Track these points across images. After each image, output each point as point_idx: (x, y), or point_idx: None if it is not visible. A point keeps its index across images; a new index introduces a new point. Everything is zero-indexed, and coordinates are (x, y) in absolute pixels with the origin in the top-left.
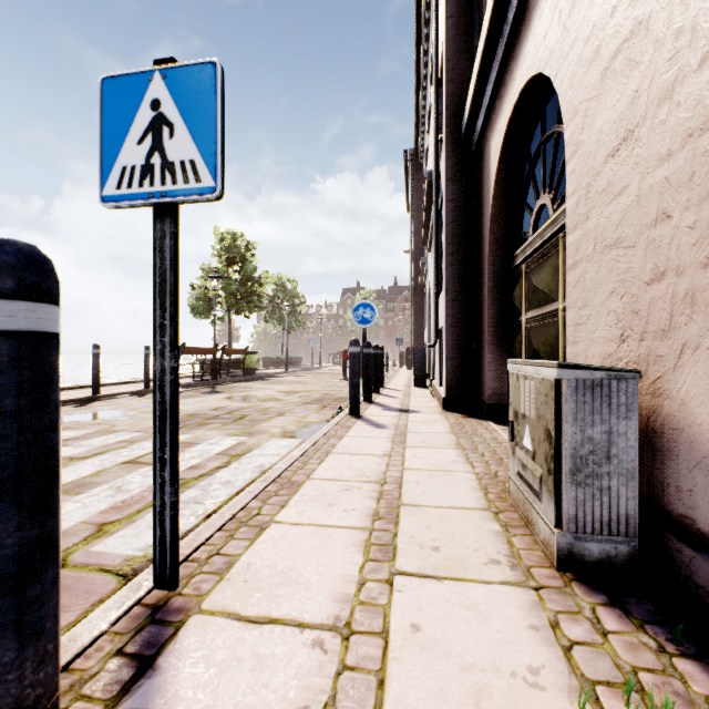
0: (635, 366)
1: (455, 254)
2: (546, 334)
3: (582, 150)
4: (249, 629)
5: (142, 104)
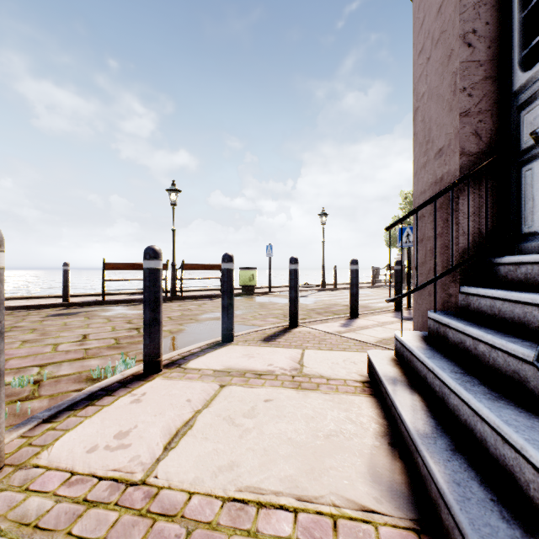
0: None
1: None
2: None
3: None
4: None
5: (405, 232)
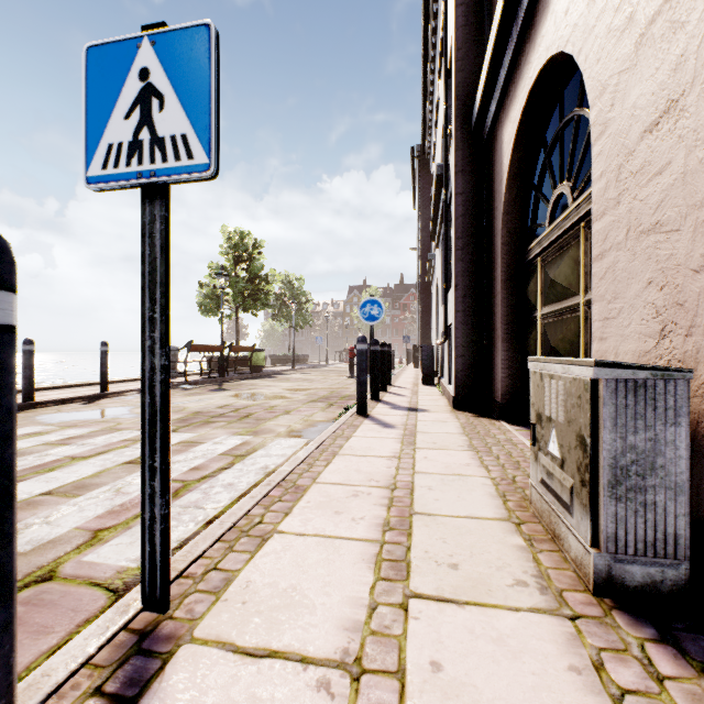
0: (679, 364)
1: (466, 248)
2: (565, 330)
3: (611, 128)
4: (246, 664)
5: (129, 74)
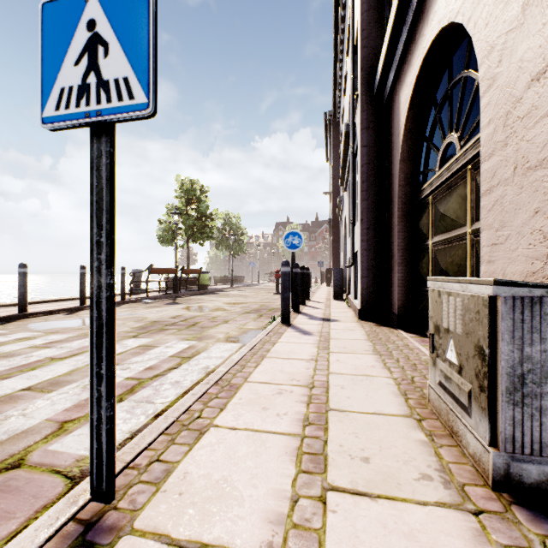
0: None
1: (369, 190)
2: (454, 255)
3: (499, 81)
4: None
5: (78, 26)
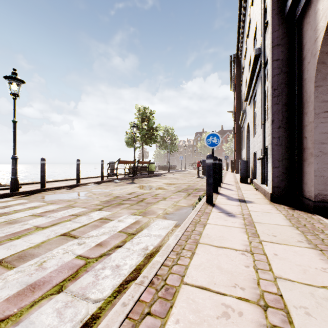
0: None
1: (280, 95)
2: None
3: None
4: None
5: None
